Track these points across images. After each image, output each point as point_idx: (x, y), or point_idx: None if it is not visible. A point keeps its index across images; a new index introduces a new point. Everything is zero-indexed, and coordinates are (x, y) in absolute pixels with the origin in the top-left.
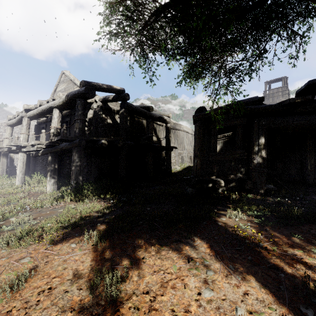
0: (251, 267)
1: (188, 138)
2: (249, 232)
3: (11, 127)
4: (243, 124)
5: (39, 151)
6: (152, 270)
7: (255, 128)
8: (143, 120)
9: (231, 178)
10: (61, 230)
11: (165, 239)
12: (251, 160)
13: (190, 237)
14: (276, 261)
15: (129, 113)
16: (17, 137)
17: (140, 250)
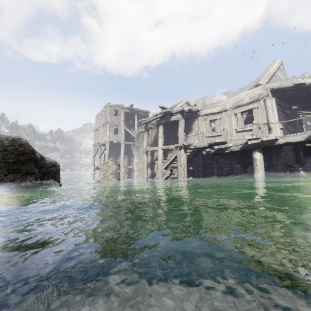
0: None
1: None
2: None
3: None
4: None
5: None
6: None
7: None
8: None
9: None
10: None
11: None
12: None
13: None
14: None
15: None
16: None
17: None
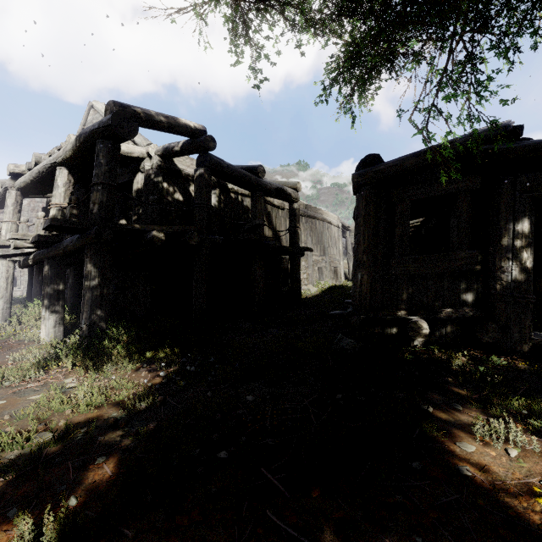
0: None
1: (332, 235)
2: None
3: None
4: (472, 190)
5: (29, 256)
6: None
7: (505, 198)
8: (246, 197)
9: (445, 316)
10: None
11: None
12: (493, 274)
13: None
14: None
15: (217, 183)
16: None
17: None
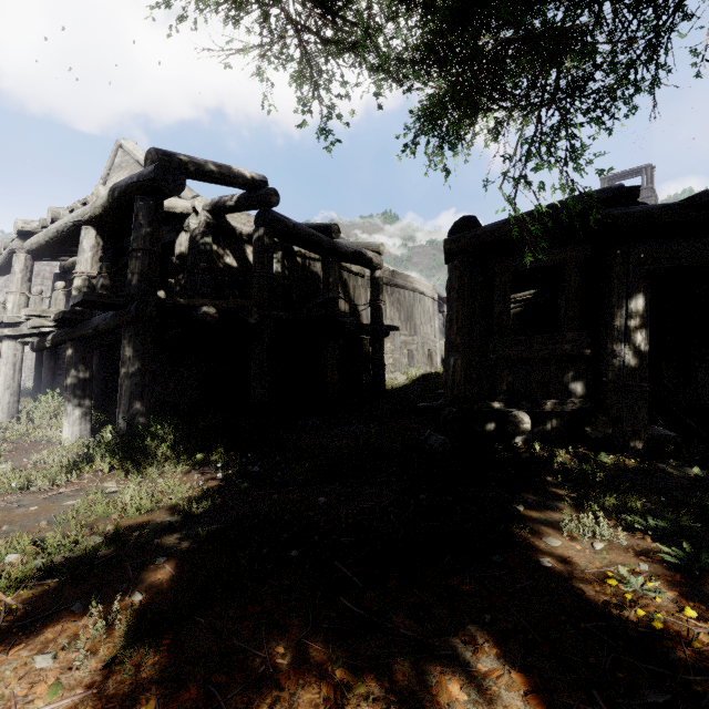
0: None
1: (425, 308)
2: (661, 607)
3: None
4: (581, 261)
5: (46, 337)
6: None
7: (617, 271)
8: (316, 262)
9: (550, 407)
10: (38, 582)
11: (370, 637)
12: (604, 359)
13: (458, 628)
14: None
15: (280, 244)
16: (2, 302)
17: (277, 697)
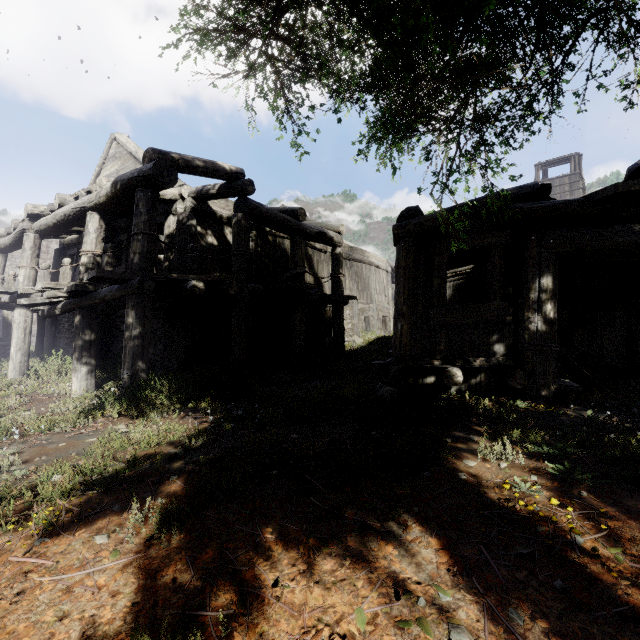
0: (568, 616)
1: (380, 280)
2: (540, 502)
3: (2, 254)
4: (504, 245)
5: (56, 305)
6: (298, 624)
7: (532, 253)
8: (285, 240)
9: (479, 364)
10: (82, 493)
11: (332, 521)
12: (522, 325)
13: (395, 516)
14: (633, 596)
15: (254, 225)
16: (13, 275)
17: (269, 556)
